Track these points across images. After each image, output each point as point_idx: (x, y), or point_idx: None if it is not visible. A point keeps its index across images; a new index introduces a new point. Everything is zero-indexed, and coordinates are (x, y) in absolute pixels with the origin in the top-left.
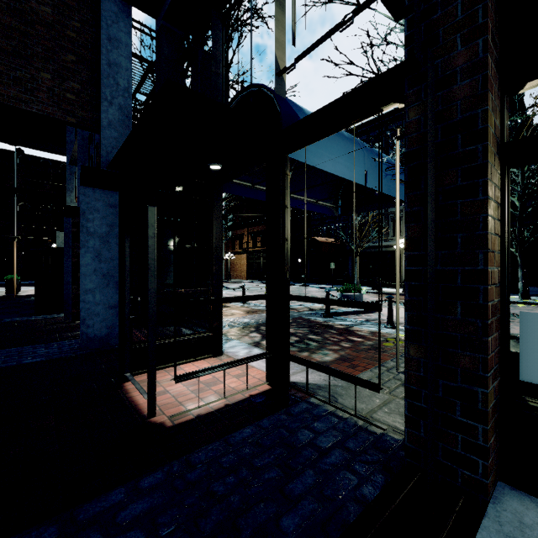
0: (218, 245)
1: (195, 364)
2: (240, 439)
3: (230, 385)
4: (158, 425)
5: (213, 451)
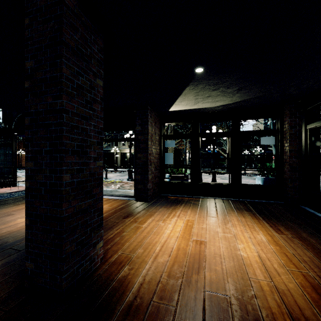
0: (16, 153)
1: (7, 188)
2: (22, 191)
3: (20, 189)
4: (0, 193)
5: (16, 193)
